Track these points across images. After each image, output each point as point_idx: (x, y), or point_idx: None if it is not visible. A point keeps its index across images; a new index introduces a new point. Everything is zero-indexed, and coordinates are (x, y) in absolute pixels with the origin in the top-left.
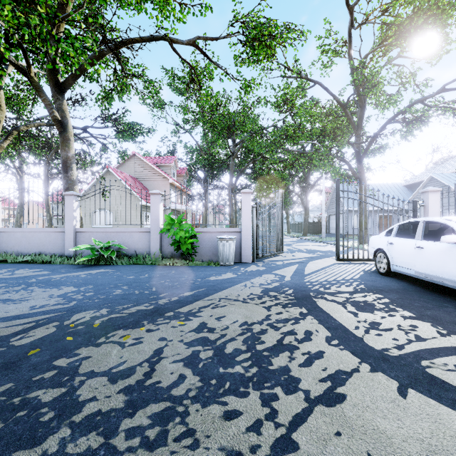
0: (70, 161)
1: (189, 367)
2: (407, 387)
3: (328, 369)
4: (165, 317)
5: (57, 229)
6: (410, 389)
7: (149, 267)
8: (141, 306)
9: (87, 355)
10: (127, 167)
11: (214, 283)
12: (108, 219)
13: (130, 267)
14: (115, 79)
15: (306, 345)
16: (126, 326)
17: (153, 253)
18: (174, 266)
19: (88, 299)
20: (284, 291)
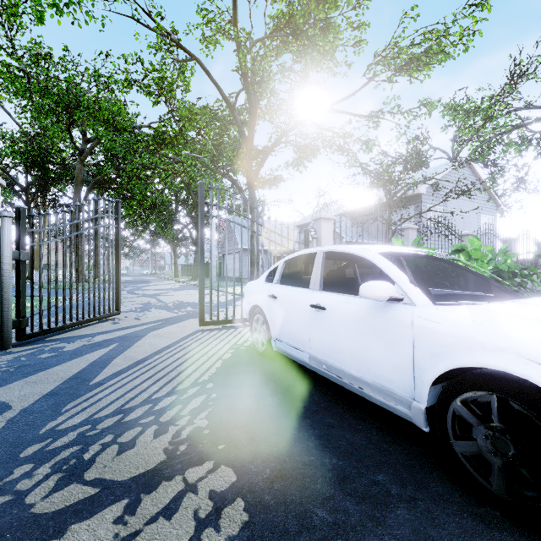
0: None
1: None
2: None
3: None
4: None
5: None
6: None
7: None
8: None
9: None
10: None
11: None
12: None
13: None
14: None
15: None
16: None
17: None
18: None
19: None
20: None
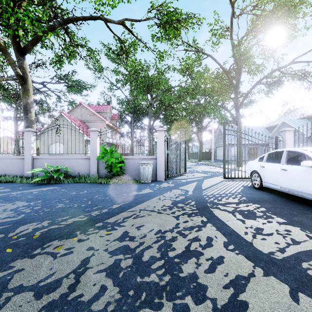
0: (30, 106)
1: (111, 277)
2: (297, 291)
3: (229, 274)
4: (95, 227)
5: (18, 156)
6: (300, 293)
7: (88, 185)
8: (77, 217)
9: (21, 267)
10: (76, 113)
11: (136, 197)
12: (61, 150)
13: (73, 185)
14: (64, 47)
15: (208, 251)
16: (61, 237)
17: (92, 174)
18: (107, 183)
19: (35, 212)
20: (188, 202)
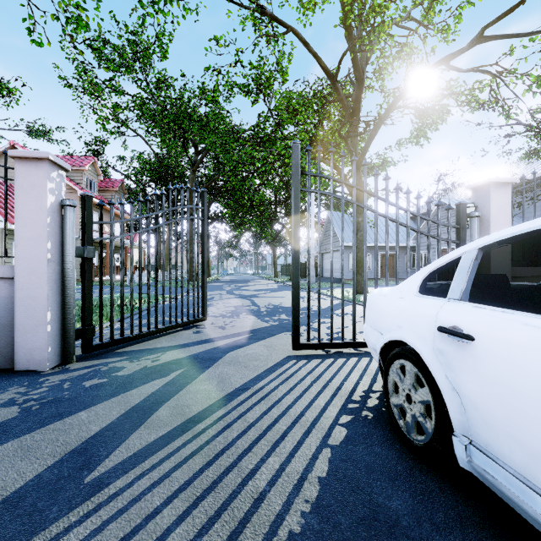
0: None
1: None
2: None
3: None
4: None
5: None
6: None
7: None
8: None
9: None
10: (2, 168)
11: None
12: None
13: None
14: None
15: None
16: None
17: None
18: None
19: None
20: None
